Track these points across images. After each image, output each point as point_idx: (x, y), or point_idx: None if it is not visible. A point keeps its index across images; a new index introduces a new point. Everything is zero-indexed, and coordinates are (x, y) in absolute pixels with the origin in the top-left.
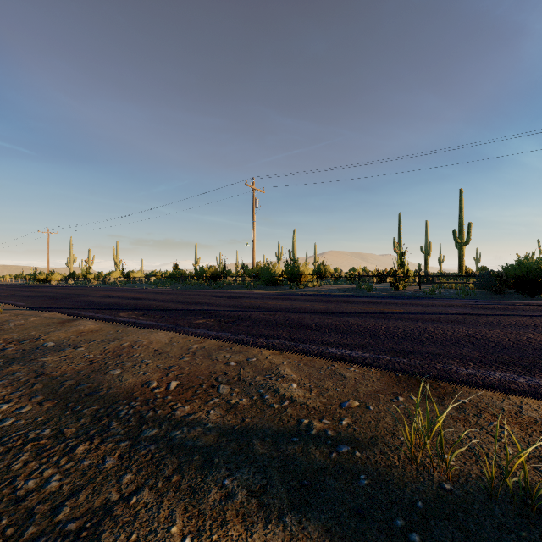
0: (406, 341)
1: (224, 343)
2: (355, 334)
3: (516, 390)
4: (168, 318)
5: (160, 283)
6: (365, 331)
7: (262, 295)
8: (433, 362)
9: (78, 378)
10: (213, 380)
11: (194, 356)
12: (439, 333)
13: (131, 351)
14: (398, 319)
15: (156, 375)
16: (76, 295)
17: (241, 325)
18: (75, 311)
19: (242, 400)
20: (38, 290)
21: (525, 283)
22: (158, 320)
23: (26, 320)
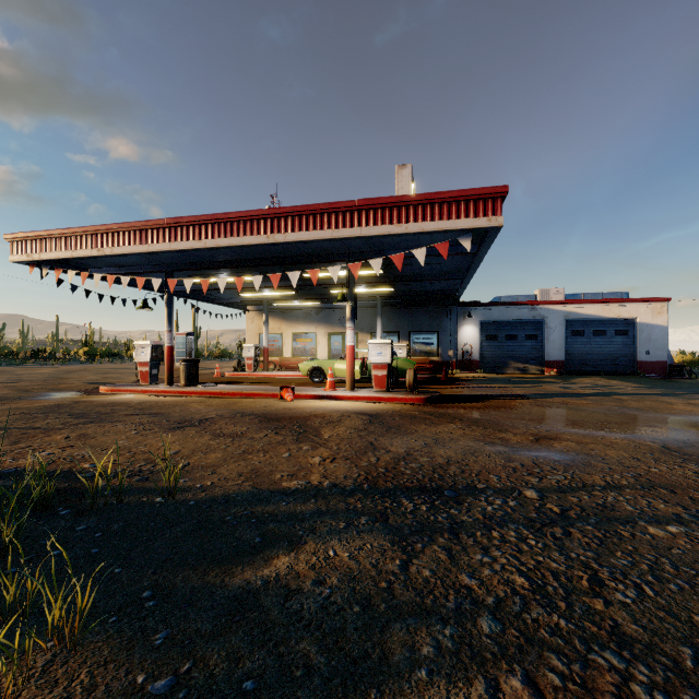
0: None
1: None
2: None
3: None
4: None
5: None
6: None
7: None
8: None
9: None
10: None
11: None
12: None
13: None
14: None
15: None
16: None
17: None
18: None
19: None
20: None
21: None
22: None
23: None
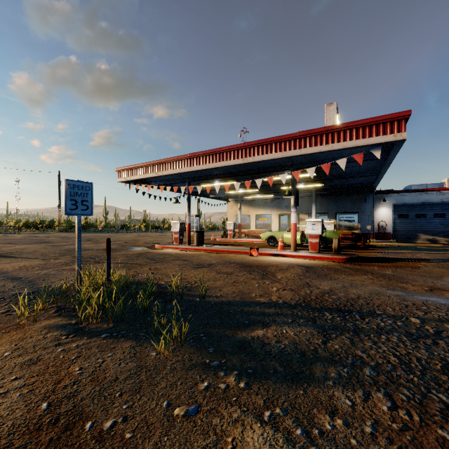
0: None
1: None
2: None
3: None
4: None
5: None
6: None
7: None
8: None
9: None
10: None
11: None
12: None
13: None
14: None
15: None
16: None
17: None
18: None
19: (328, 421)
20: None
21: None
22: None
23: None
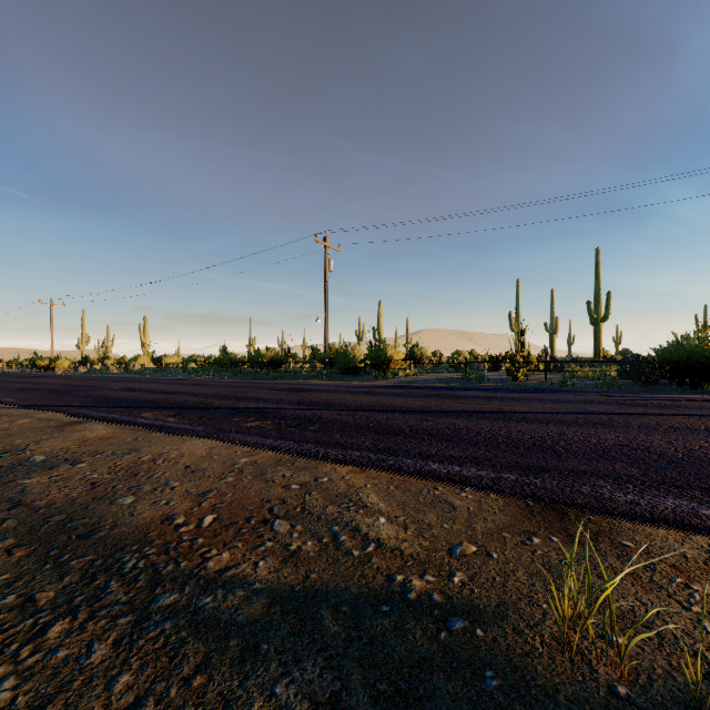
0: (536, 453)
1: (284, 456)
2: (464, 442)
3: (700, 527)
4: (209, 420)
5: (202, 371)
6: (478, 438)
7: (337, 387)
8: (576, 483)
9: (71, 511)
10: (266, 512)
11: (241, 475)
12: (579, 440)
13: (152, 467)
14: (521, 421)
15: (184, 505)
16: (87, 387)
17: (308, 430)
18: (82, 410)
19: (307, 545)
20: (36, 380)
21: (685, 371)
22: (195, 423)
23: (12, 423)
